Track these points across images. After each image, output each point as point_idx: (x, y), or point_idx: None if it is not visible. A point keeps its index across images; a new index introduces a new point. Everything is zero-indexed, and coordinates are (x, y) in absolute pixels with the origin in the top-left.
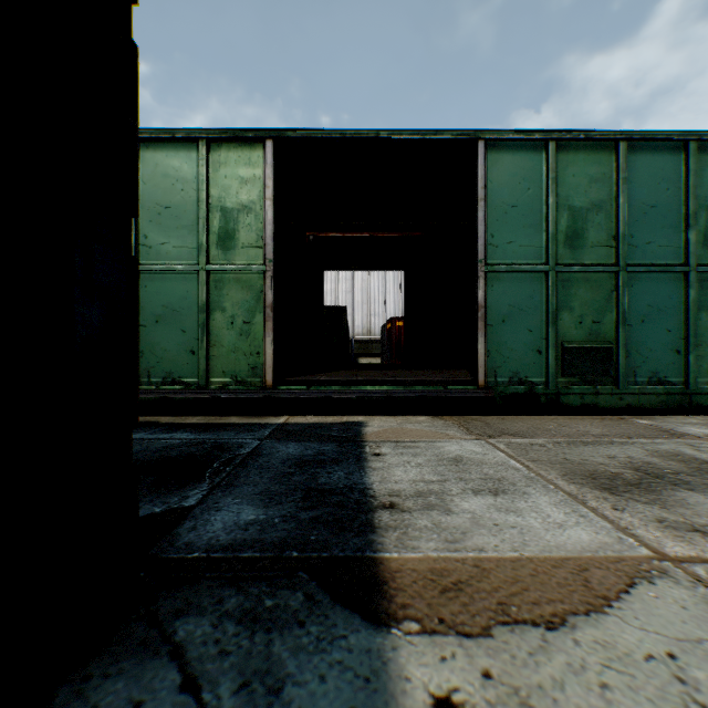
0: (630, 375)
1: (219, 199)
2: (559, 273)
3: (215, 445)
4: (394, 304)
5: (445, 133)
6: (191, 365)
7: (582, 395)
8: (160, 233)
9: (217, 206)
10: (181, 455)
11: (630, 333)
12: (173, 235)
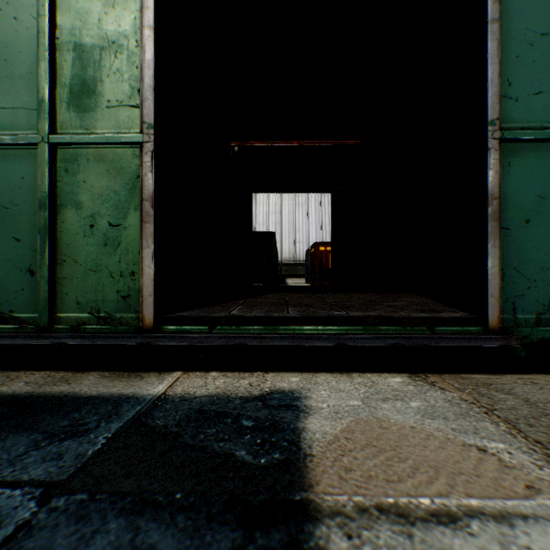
0: None
1: (72, 32)
2: None
3: None
4: (315, 233)
5: None
6: (30, 292)
7: None
8: None
9: (69, 43)
10: None
11: None
12: (1, 89)
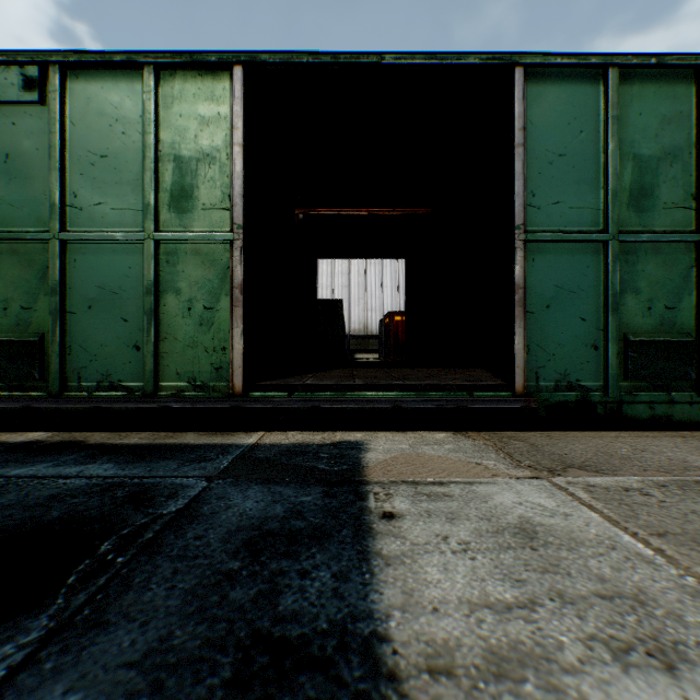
0: None
1: (172, 146)
2: (620, 244)
3: (134, 491)
4: (391, 299)
5: (471, 56)
6: (136, 365)
7: (651, 404)
8: (95, 191)
9: (169, 154)
10: (65, 517)
11: None
12: (111, 192)
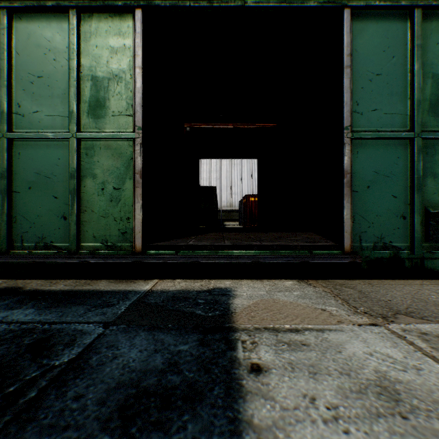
0: None
1: (90, 69)
2: (422, 140)
3: (40, 338)
4: (247, 187)
5: (311, 1)
6: (63, 230)
7: None
8: (33, 102)
9: (88, 75)
10: None
11: None
12: (45, 103)
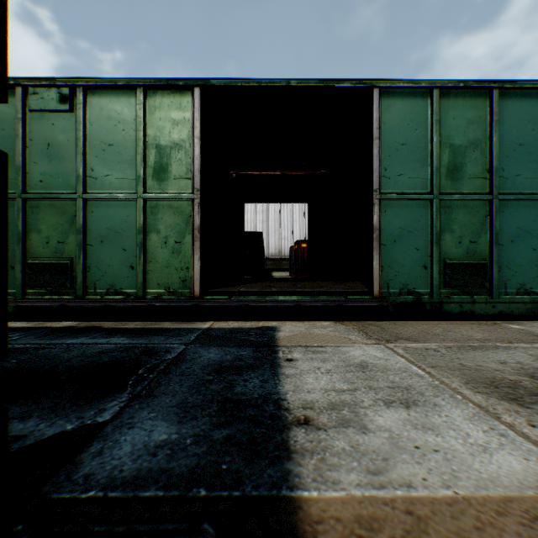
0: (501, 287)
1: (154, 138)
2: (441, 201)
3: (145, 350)
4: (299, 231)
5: (345, 82)
6: (131, 278)
7: (461, 303)
8: (105, 167)
9: (153, 144)
10: (112, 360)
11: (501, 251)
12: (115, 168)
